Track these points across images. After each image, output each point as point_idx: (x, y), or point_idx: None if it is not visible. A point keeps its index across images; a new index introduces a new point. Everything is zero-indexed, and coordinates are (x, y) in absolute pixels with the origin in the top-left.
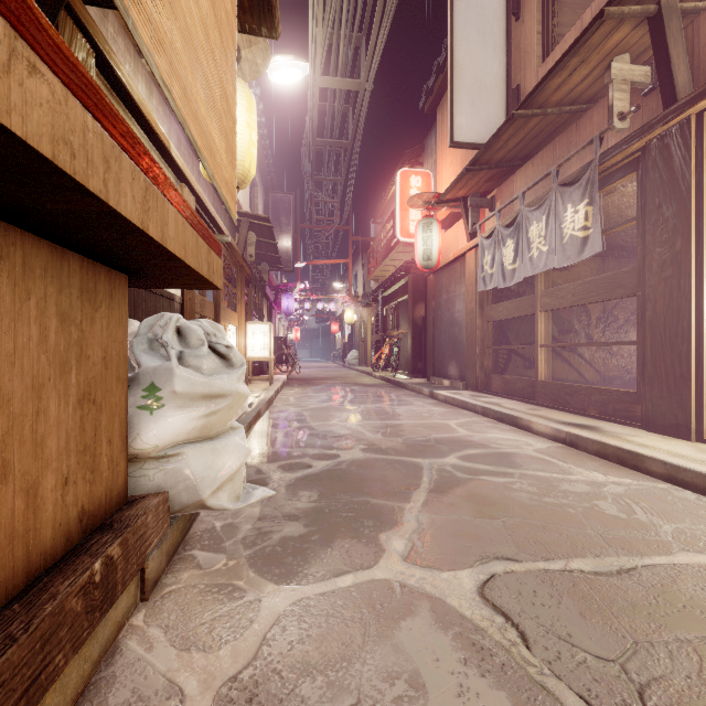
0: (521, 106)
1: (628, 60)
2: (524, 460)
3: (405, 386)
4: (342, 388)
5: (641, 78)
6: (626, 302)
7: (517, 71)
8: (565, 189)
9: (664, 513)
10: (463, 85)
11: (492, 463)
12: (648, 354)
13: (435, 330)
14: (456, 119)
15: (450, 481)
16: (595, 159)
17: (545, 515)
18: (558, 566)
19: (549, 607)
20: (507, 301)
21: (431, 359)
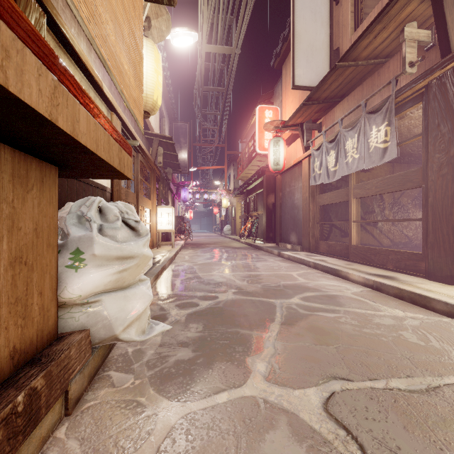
0: (341, 59)
1: (415, 26)
2: (346, 300)
3: (261, 248)
4: (220, 250)
5: (424, 38)
6: (408, 193)
7: (337, 38)
8: (371, 115)
9: (451, 341)
10: (301, 47)
11: (324, 303)
12: (430, 227)
13: (281, 211)
14: (296, 70)
15: (296, 316)
16: (392, 94)
17: (366, 343)
18: (381, 385)
19: (379, 421)
20: (330, 192)
21: (279, 230)
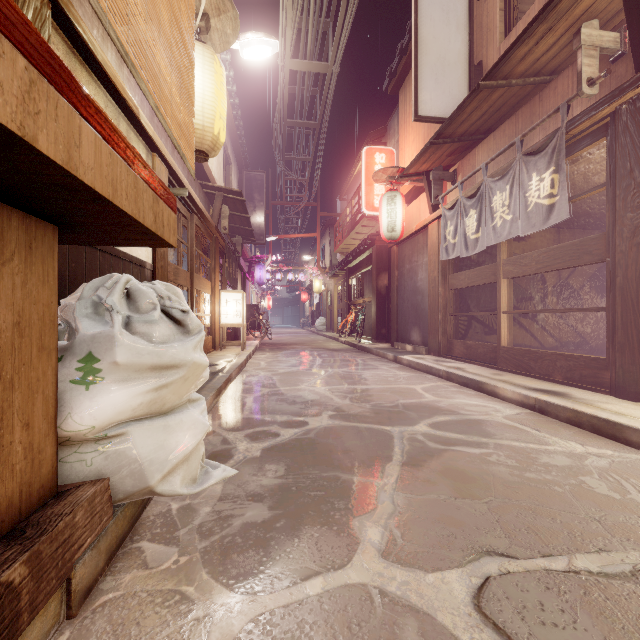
0: (486, 77)
1: (597, 25)
2: (496, 428)
3: (370, 351)
4: (311, 353)
5: (610, 44)
6: (580, 271)
7: (479, 48)
8: (530, 158)
9: None
10: (428, 61)
11: (464, 432)
12: (618, 320)
13: (398, 298)
14: (420, 94)
15: (423, 452)
16: (561, 127)
17: (531, 495)
18: (561, 565)
19: (564, 628)
20: (469, 270)
21: (395, 325)
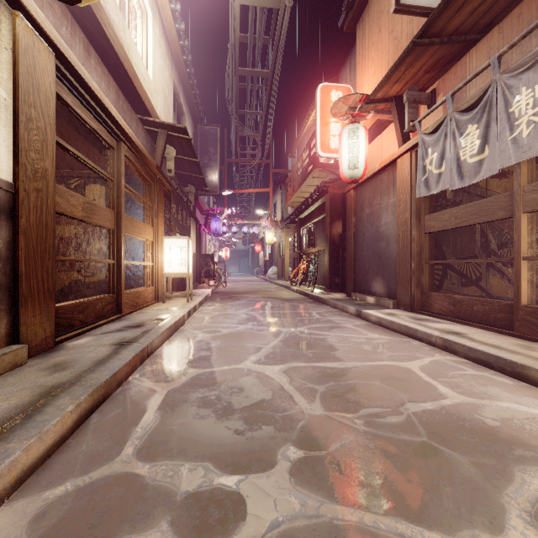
0: None
1: None
2: None
3: (325, 302)
4: (262, 304)
5: None
6: None
7: None
8: None
9: None
10: None
11: None
12: None
13: (355, 245)
14: None
15: None
16: None
17: None
18: None
19: None
20: (458, 207)
21: (352, 274)
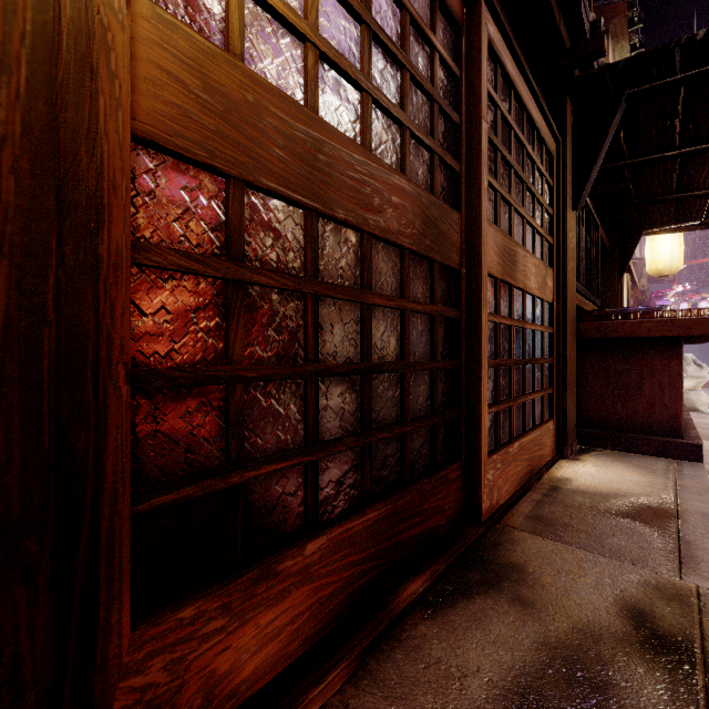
0: None
1: None
2: None
3: None
4: None
5: None
6: None
7: None
8: None
9: None
10: None
11: None
12: None
13: None
14: None
15: None
16: None
17: None
18: None
19: None
20: None
21: None
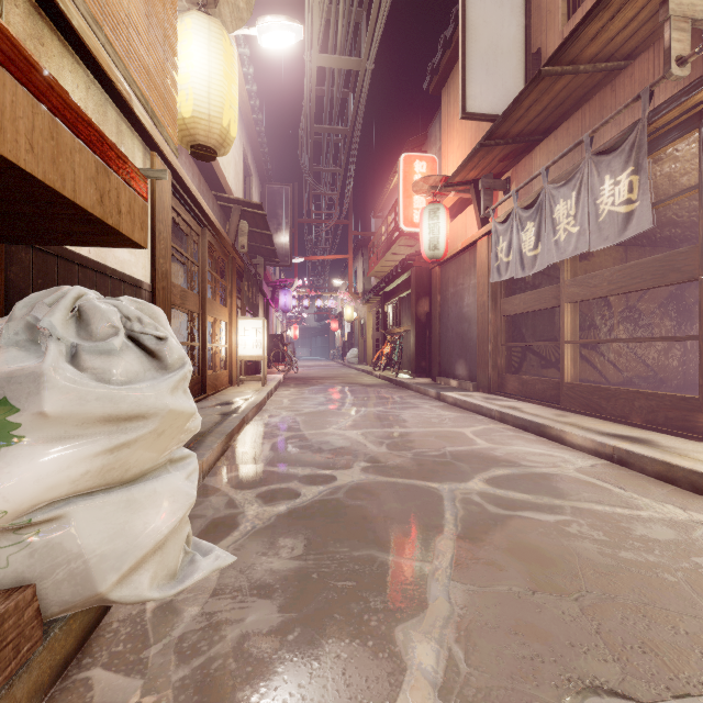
0: (549, 61)
1: None
2: (569, 485)
3: (408, 387)
4: (341, 389)
5: None
6: (651, 295)
7: (537, 34)
8: (601, 158)
9: None
10: (477, 49)
11: (530, 490)
12: None
13: (440, 326)
14: (468, 87)
15: (482, 520)
16: (642, 118)
17: (635, 587)
18: None
19: None
20: (525, 293)
21: (437, 357)
